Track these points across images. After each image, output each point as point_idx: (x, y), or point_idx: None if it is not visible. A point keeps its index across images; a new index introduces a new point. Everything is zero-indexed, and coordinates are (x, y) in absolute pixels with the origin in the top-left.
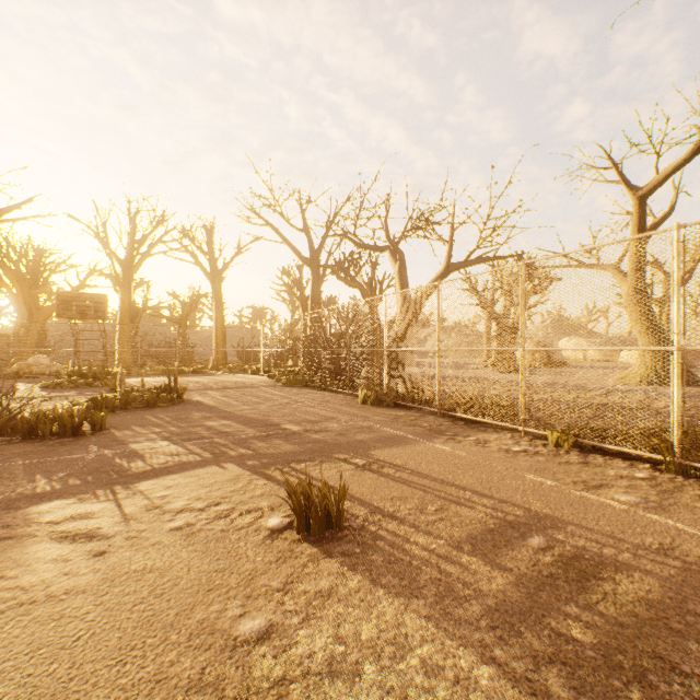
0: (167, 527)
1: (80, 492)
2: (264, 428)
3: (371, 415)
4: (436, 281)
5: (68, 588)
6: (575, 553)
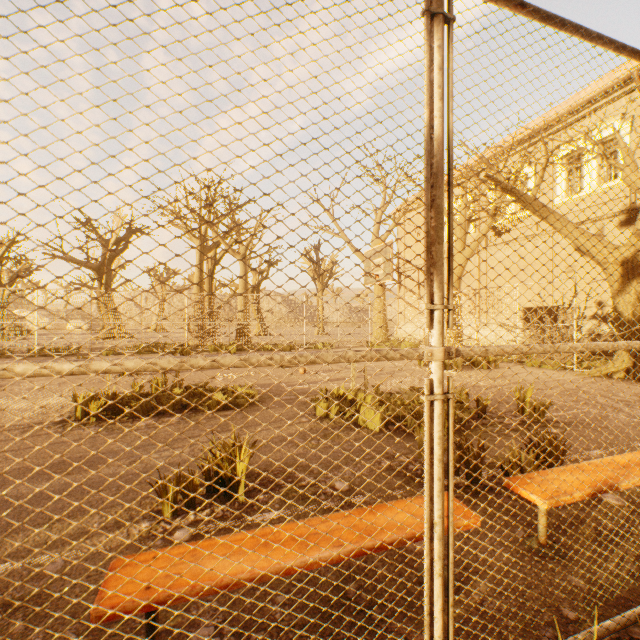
0: None
1: None
2: None
3: None
4: None
5: None
6: None
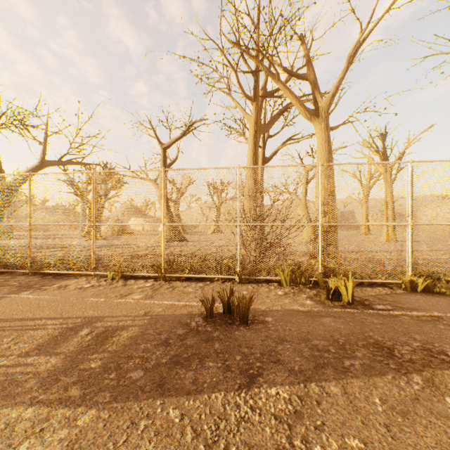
0: None
1: None
2: None
3: None
4: (32, 171)
5: None
6: (105, 330)
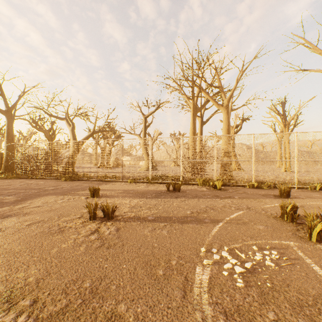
0: (59, 202)
1: (9, 205)
2: (37, 189)
3: (74, 183)
4: (89, 136)
5: (57, 208)
6: (137, 191)
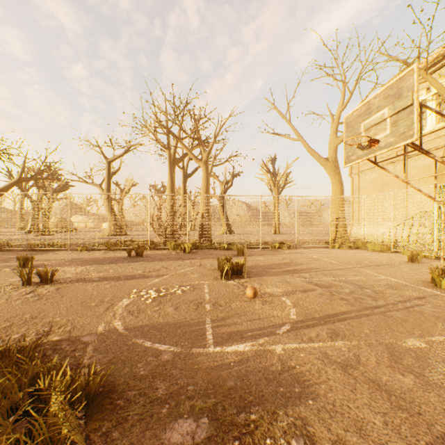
0: None
1: None
2: None
3: None
4: (11, 185)
5: None
6: (89, 259)
